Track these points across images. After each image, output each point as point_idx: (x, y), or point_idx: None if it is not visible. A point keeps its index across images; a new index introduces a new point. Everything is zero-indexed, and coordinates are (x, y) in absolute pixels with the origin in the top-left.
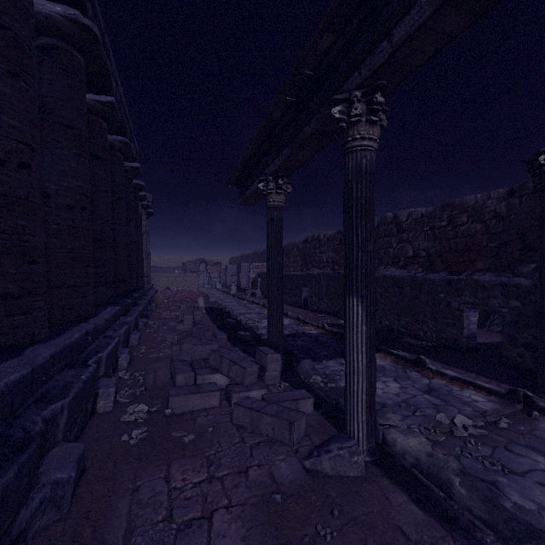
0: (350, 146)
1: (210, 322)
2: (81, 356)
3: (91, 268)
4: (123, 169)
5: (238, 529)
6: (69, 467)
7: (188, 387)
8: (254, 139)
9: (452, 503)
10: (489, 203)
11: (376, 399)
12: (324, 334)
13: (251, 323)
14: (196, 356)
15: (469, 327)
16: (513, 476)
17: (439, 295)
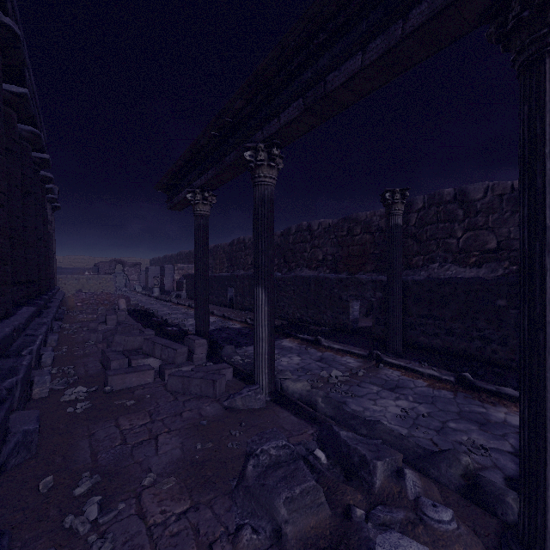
0: (257, 181)
1: (135, 322)
2: (11, 349)
3: (9, 267)
4: (32, 161)
5: (177, 440)
6: (32, 423)
7: (125, 369)
8: (183, 156)
9: (316, 413)
10: (374, 219)
11: (282, 368)
12: (246, 327)
13: (177, 322)
14: (128, 346)
15: (353, 314)
16: (356, 398)
17: (334, 291)
